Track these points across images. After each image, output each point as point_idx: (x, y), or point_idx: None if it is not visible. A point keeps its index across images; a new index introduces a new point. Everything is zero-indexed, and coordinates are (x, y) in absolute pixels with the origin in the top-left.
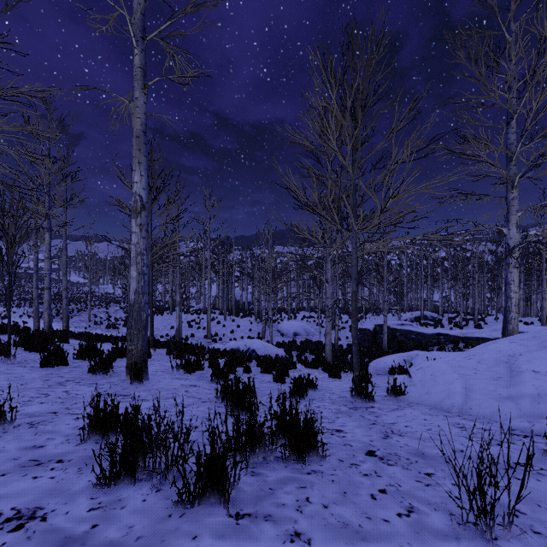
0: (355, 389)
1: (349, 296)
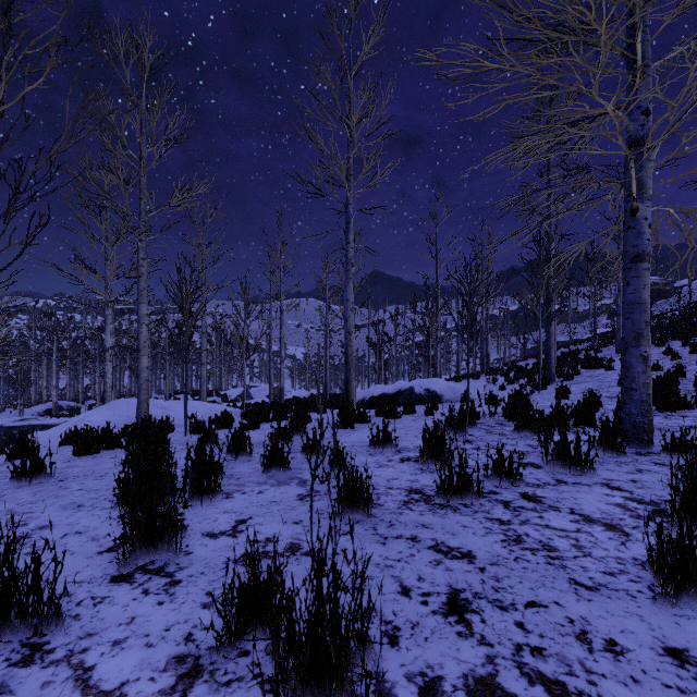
0: None
1: None
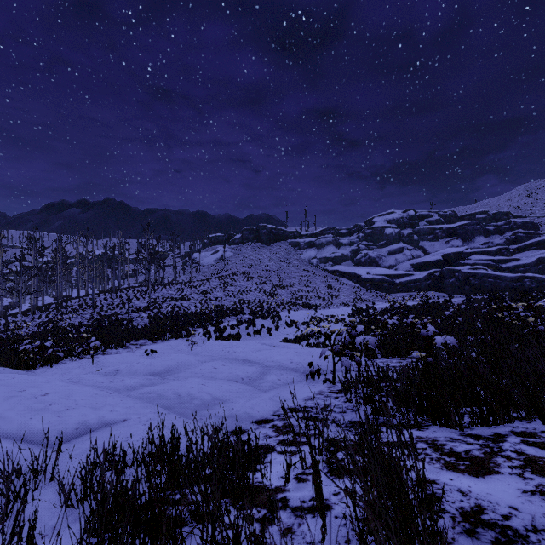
0: None
1: None
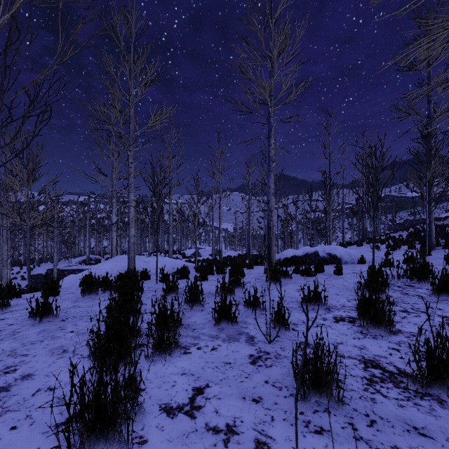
0: (29, 290)
1: (21, 249)
